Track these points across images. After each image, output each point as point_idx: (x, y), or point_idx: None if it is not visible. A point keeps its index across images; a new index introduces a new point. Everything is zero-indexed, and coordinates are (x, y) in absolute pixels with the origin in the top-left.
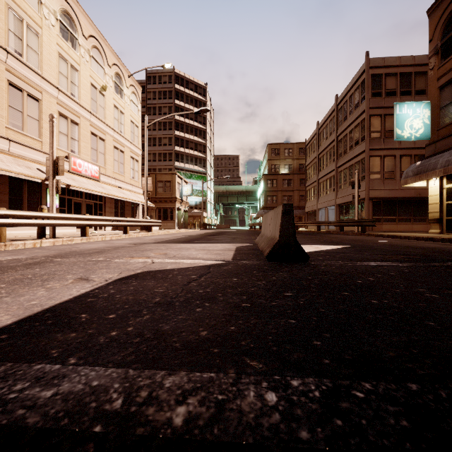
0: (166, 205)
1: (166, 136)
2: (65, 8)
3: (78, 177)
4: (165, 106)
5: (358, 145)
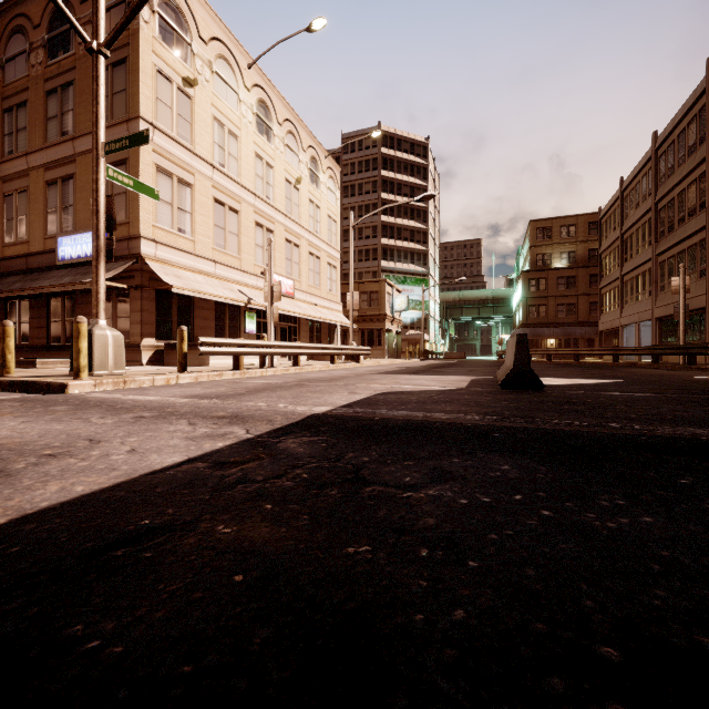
0: (371, 326)
1: (369, 225)
2: (261, 98)
3: None
4: (368, 182)
5: (694, 217)
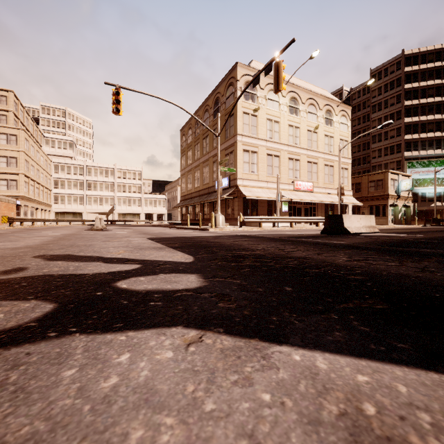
0: (377, 203)
1: (393, 128)
2: (291, 96)
3: (298, 193)
4: (392, 97)
5: None
